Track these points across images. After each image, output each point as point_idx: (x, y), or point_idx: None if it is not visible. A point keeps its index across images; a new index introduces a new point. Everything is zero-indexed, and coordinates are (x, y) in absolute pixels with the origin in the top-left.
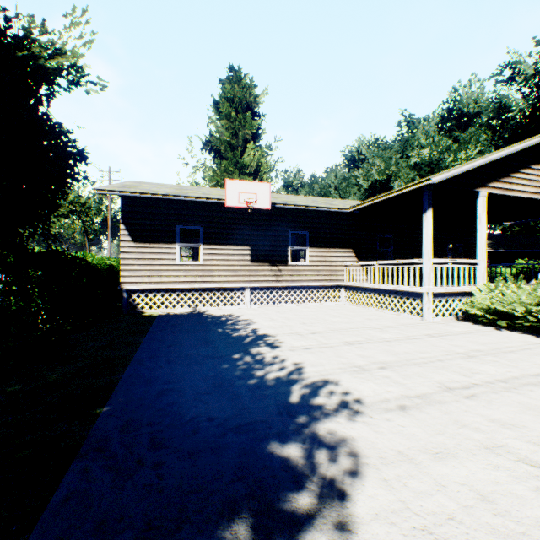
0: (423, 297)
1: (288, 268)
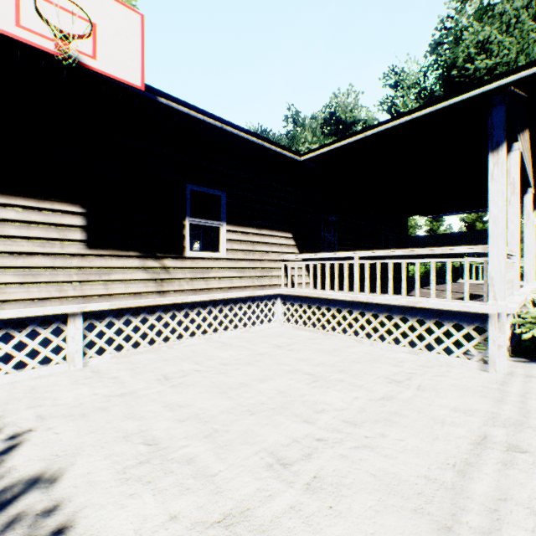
0: (490, 323)
1: (186, 264)
